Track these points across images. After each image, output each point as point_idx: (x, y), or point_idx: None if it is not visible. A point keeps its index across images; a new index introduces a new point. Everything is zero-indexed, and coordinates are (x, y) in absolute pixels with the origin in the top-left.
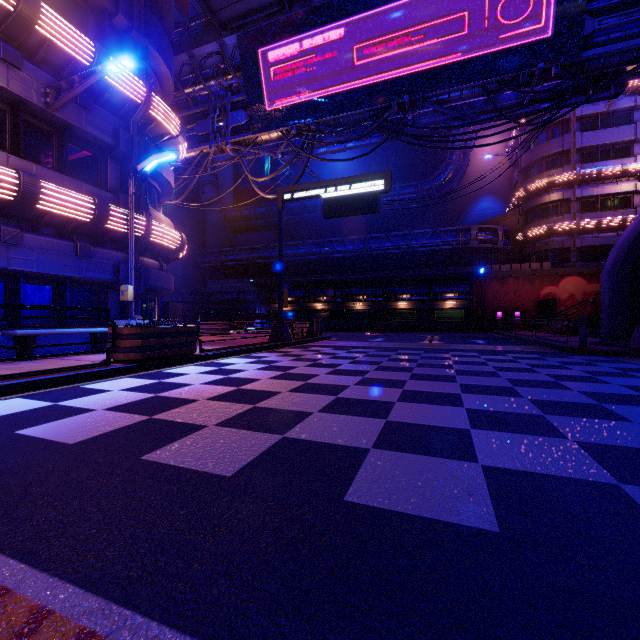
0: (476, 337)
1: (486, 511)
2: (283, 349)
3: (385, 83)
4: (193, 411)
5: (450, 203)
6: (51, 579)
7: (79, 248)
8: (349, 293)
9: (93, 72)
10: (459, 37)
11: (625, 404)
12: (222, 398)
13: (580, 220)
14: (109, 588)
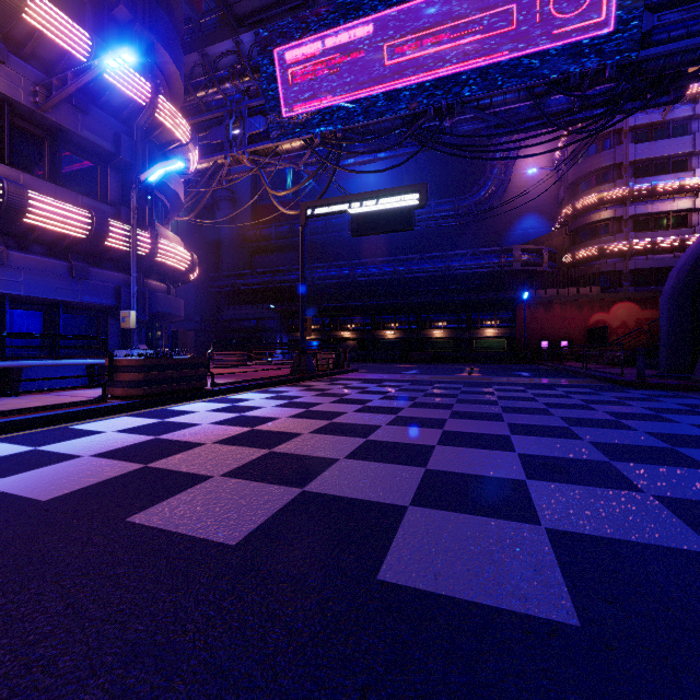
0: (520, 369)
1: (559, 594)
2: (306, 383)
3: (420, 86)
4: (197, 457)
5: (490, 222)
6: None
7: (74, 268)
8: (379, 320)
9: (89, 67)
10: (503, 34)
11: None
12: (233, 441)
13: (633, 240)
14: None
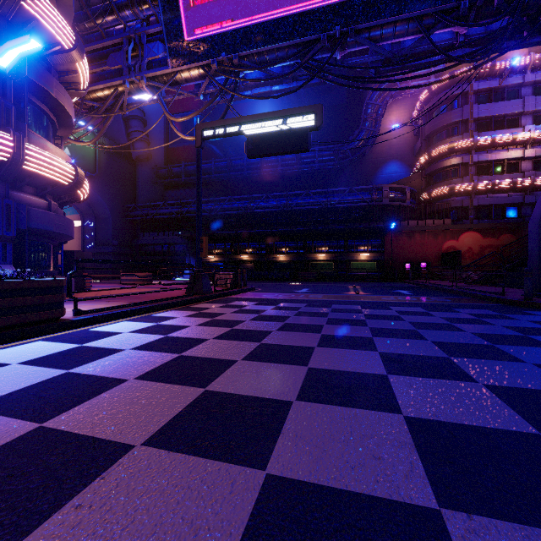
0: (395, 287)
1: None
2: (199, 304)
3: (315, 11)
4: None
5: (362, 167)
6: None
7: None
8: (273, 246)
9: None
10: None
11: None
12: None
13: (477, 182)
14: None
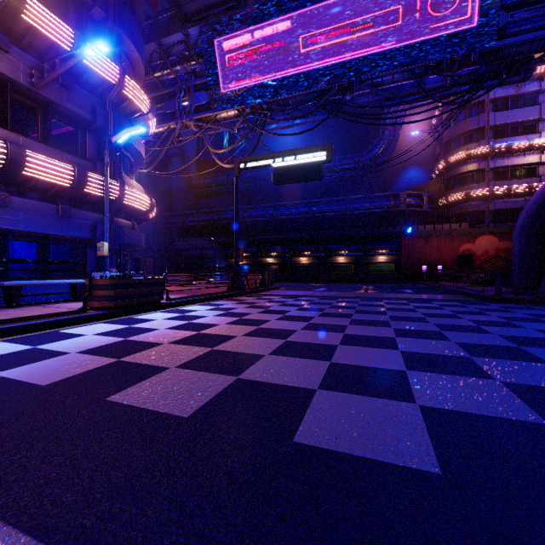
0: (405, 287)
1: (427, 452)
2: (239, 297)
3: (327, 68)
4: (157, 354)
5: (382, 173)
6: (5, 528)
7: (61, 210)
8: (296, 249)
9: (72, 55)
10: (391, 28)
11: (541, 347)
12: (184, 342)
13: (493, 187)
14: (61, 538)
